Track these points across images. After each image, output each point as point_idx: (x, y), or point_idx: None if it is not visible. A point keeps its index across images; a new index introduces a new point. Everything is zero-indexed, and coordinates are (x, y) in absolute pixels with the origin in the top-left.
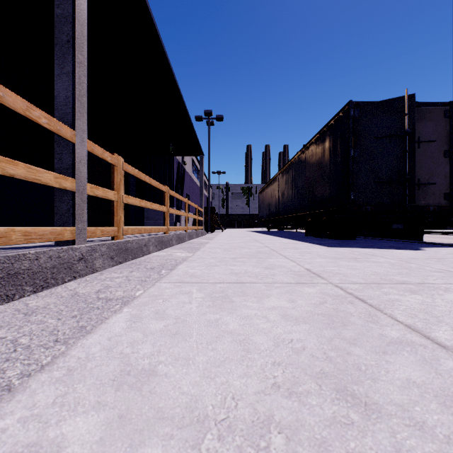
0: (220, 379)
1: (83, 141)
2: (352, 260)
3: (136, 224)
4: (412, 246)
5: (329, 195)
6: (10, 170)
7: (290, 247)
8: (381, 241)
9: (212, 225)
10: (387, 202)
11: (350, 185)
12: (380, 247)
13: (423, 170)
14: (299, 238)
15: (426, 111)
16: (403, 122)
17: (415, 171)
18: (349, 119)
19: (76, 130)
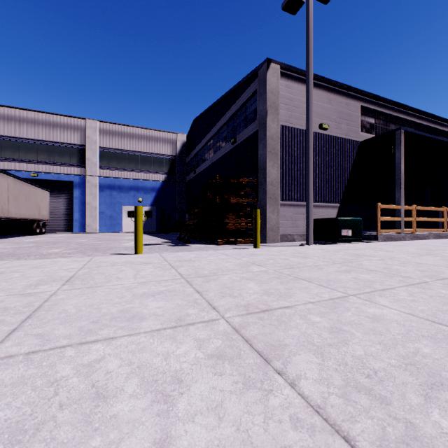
0: (421, 242)
1: (402, 207)
2: None
3: (430, 225)
4: None
5: None
6: (390, 219)
7: None
8: None
9: None
10: None
11: None
12: None
13: None
14: None
15: None
16: None
17: None
18: None
19: (401, 205)
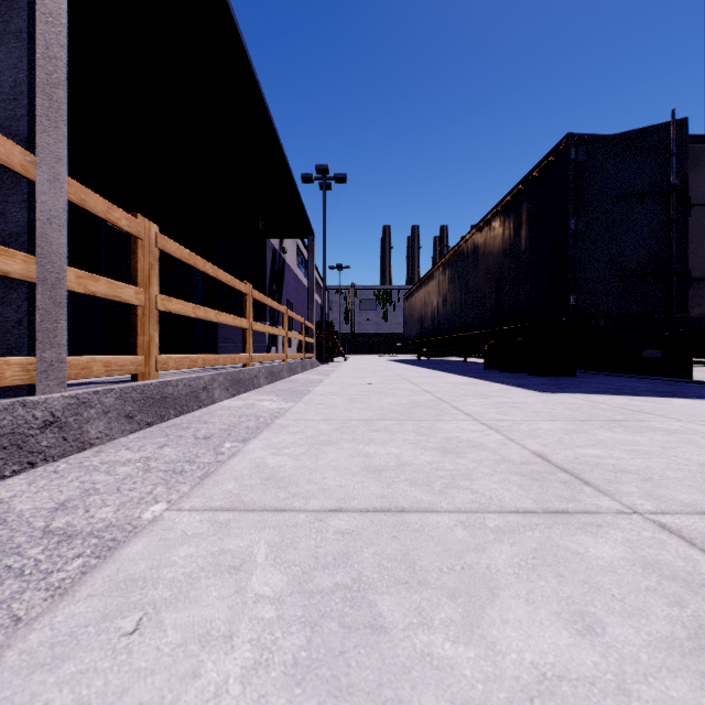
0: None
1: (58, 180)
2: (613, 425)
3: (205, 350)
4: (692, 391)
5: (529, 299)
6: None
7: (470, 392)
8: (623, 380)
9: (329, 351)
10: (637, 311)
11: (570, 280)
12: (635, 392)
13: (697, 255)
14: (477, 374)
15: (702, 152)
16: (665, 168)
17: (688, 256)
18: (567, 166)
19: (36, 154)
